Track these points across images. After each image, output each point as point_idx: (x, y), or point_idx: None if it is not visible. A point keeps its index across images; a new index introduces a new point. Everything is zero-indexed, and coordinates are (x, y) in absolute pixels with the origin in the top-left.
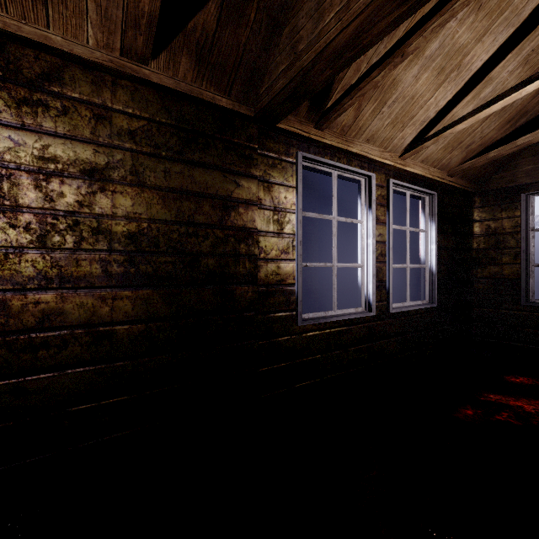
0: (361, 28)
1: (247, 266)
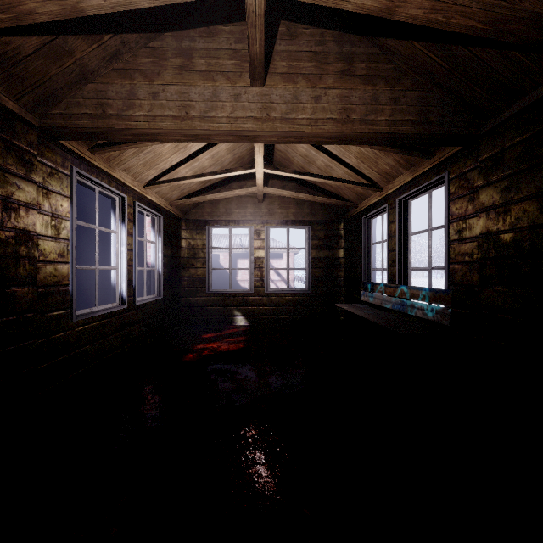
0: (160, 133)
1: (27, 268)
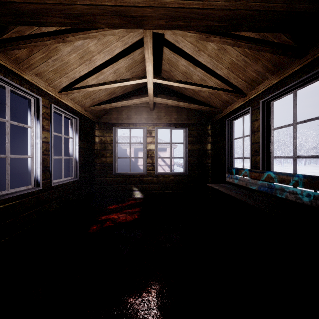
0: (40, 11)
1: None
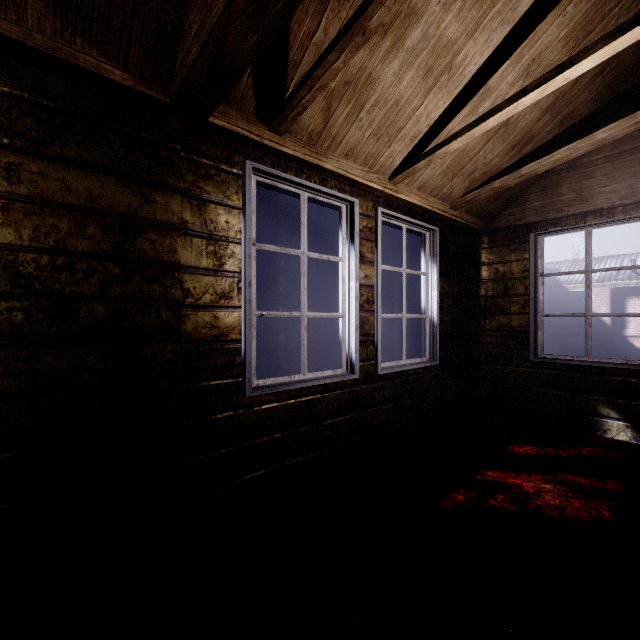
0: None
1: (163, 316)
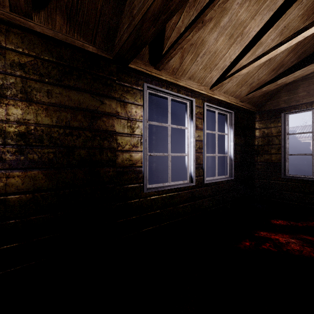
0: None
1: (108, 155)
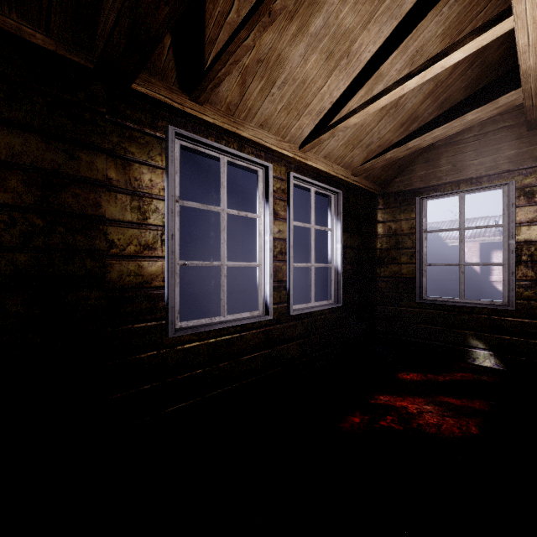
0: None
1: (87, 265)
